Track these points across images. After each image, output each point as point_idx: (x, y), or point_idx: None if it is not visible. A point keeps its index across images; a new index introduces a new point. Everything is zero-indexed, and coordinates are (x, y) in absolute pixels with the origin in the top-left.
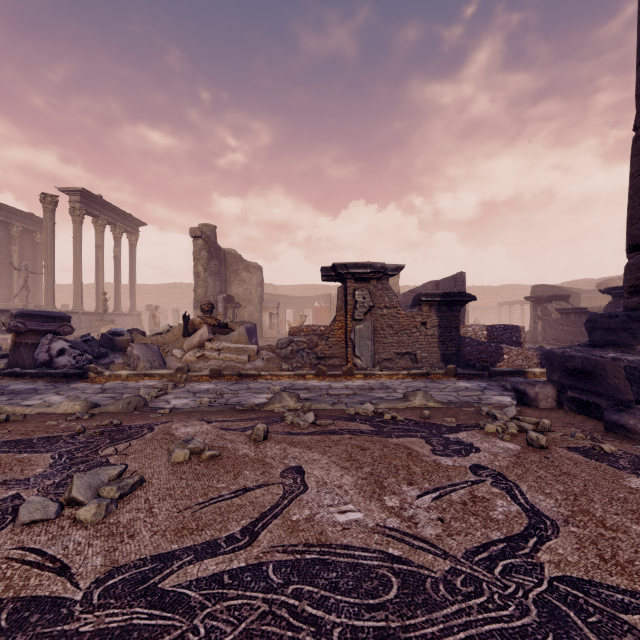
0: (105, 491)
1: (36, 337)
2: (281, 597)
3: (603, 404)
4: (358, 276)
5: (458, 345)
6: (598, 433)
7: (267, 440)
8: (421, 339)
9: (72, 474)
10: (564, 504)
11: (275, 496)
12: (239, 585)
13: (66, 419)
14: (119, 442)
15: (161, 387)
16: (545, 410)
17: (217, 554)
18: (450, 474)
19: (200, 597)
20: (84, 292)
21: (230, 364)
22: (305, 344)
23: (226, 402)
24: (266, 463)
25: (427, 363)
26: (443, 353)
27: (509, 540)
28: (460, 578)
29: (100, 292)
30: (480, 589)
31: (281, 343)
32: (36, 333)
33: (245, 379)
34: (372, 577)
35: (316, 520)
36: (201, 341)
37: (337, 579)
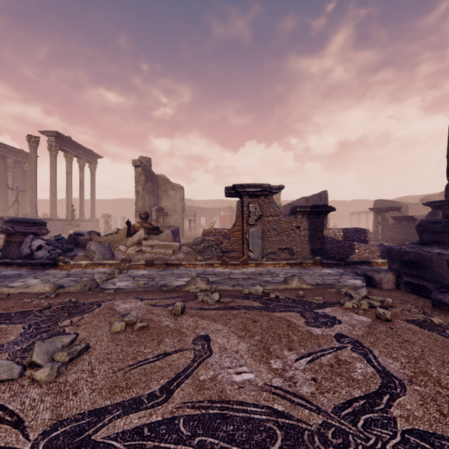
0: (58, 356)
1: (21, 237)
2: (188, 448)
3: (430, 287)
4: (251, 193)
5: (322, 242)
6: (428, 308)
7: (184, 314)
8: (296, 238)
9: (36, 341)
10: (408, 366)
11: (187, 359)
12: (156, 437)
13: (38, 297)
14: (74, 315)
15: (110, 273)
16: (387, 291)
17: (140, 409)
18: (320, 341)
19: (124, 448)
20: (59, 205)
21: (160, 256)
22: (213, 242)
23: (156, 284)
24: (182, 332)
25: (300, 255)
26: (312, 248)
27: (367, 397)
28: (331, 431)
29: (69, 205)
30: (347, 441)
31: (196, 241)
32: (21, 234)
33: (170, 267)
34: (261, 430)
35: (218, 380)
36: (139, 240)
37: (233, 432)
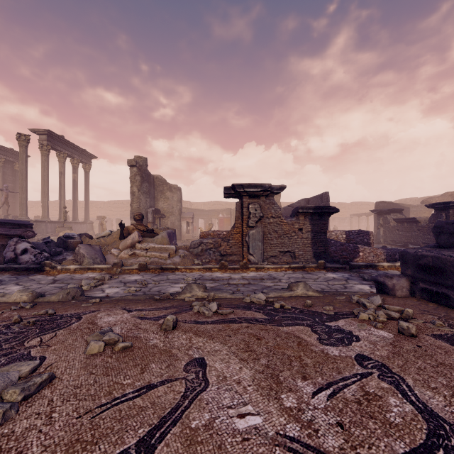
0: (8, 394)
1: (5, 240)
2: None
3: (451, 294)
4: (251, 194)
5: (326, 245)
6: (452, 320)
7: (176, 329)
8: (298, 241)
9: None
10: (453, 402)
11: (177, 395)
12: None
13: (10, 309)
14: (47, 332)
15: (100, 278)
16: (401, 298)
17: None
18: (339, 366)
19: None
20: (52, 206)
21: (155, 260)
22: (212, 245)
23: (149, 291)
24: (172, 354)
25: (303, 259)
26: (315, 251)
27: None
28: None
29: (62, 206)
30: None
31: (194, 244)
32: (5, 237)
33: (165, 272)
34: None
35: (215, 427)
36: (133, 242)
37: None
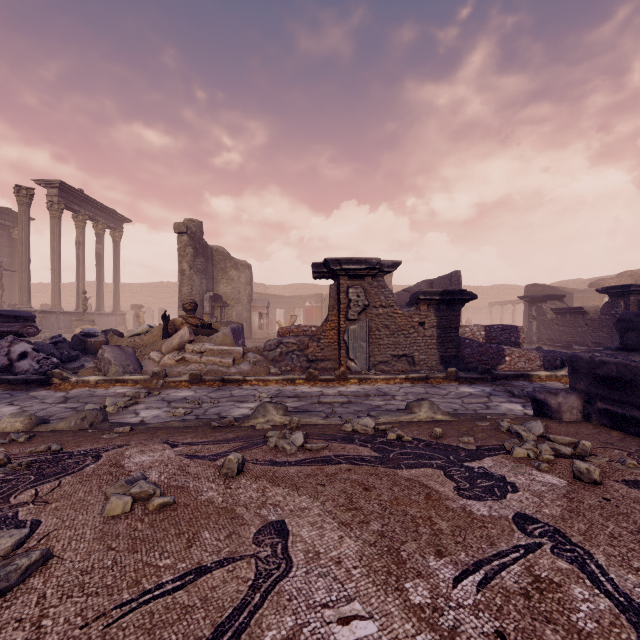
0: None
1: None
2: None
3: None
4: (352, 273)
5: (457, 346)
6: None
7: (242, 474)
8: (419, 340)
9: None
10: None
11: (242, 585)
12: None
13: None
14: (46, 480)
15: (132, 395)
16: (571, 424)
17: None
18: (490, 533)
19: None
20: (67, 291)
21: (213, 368)
22: (295, 346)
23: (204, 413)
24: (236, 516)
25: (425, 366)
26: (442, 355)
27: None
28: None
29: (81, 291)
30: None
31: (269, 345)
32: None
33: (228, 385)
34: None
35: None
36: (181, 343)
37: None
